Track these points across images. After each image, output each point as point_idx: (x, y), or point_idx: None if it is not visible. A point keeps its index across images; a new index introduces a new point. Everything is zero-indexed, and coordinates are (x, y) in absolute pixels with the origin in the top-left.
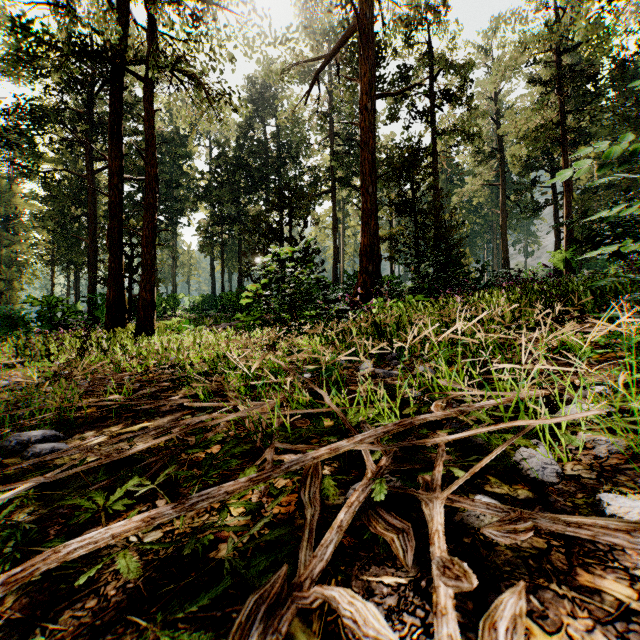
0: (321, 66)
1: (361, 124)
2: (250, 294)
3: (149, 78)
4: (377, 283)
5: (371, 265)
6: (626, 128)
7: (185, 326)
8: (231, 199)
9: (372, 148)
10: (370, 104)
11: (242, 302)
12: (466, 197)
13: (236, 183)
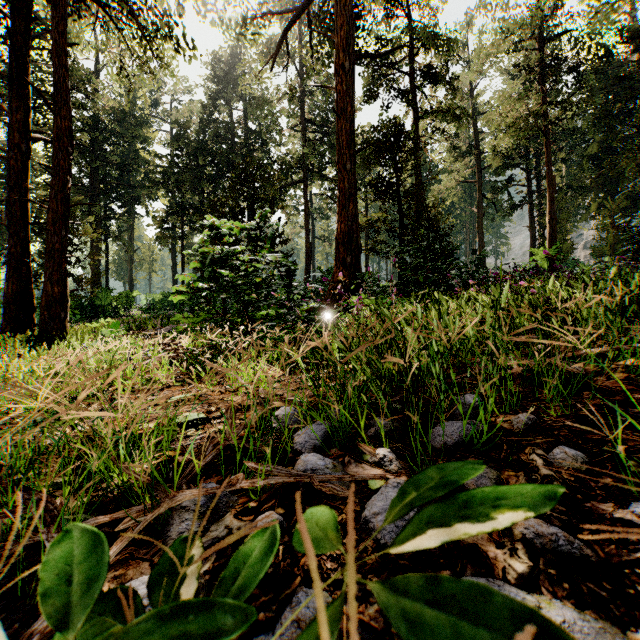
0: (290, 22)
1: (337, 87)
2: (184, 286)
3: (59, 1)
4: (357, 277)
5: (349, 256)
6: (598, 129)
7: (115, 329)
8: (192, 186)
9: (350, 116)
10: (348, 63)
11: (172, 298)
12: (442, 194)
13: (198, 169)
